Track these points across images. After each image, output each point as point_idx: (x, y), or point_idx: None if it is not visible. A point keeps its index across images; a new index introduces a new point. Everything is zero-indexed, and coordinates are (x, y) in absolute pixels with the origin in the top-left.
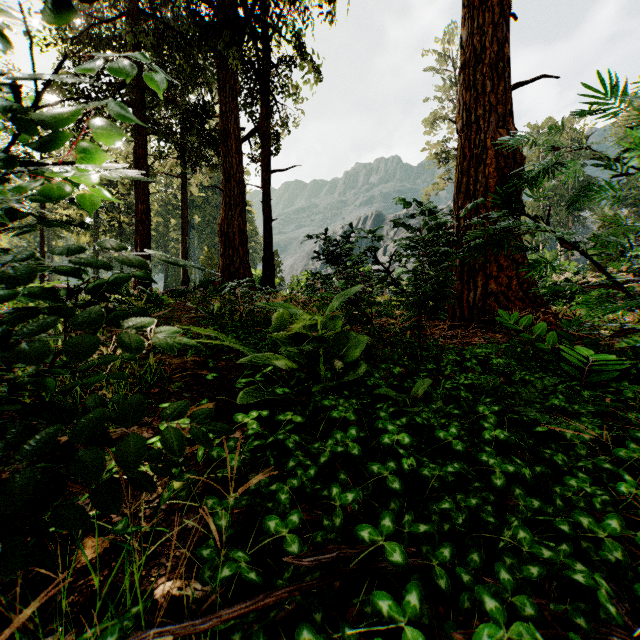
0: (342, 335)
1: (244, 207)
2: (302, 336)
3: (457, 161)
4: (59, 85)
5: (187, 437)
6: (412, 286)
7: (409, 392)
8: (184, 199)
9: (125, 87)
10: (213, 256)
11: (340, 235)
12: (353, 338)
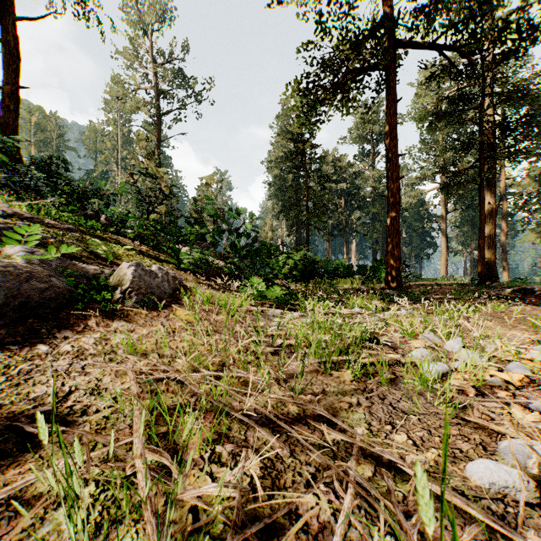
0: None
1: None
2: None
3: None
4: None
5: None
6: None
7: None
8: None
9: None
10: None
11: None
12: None
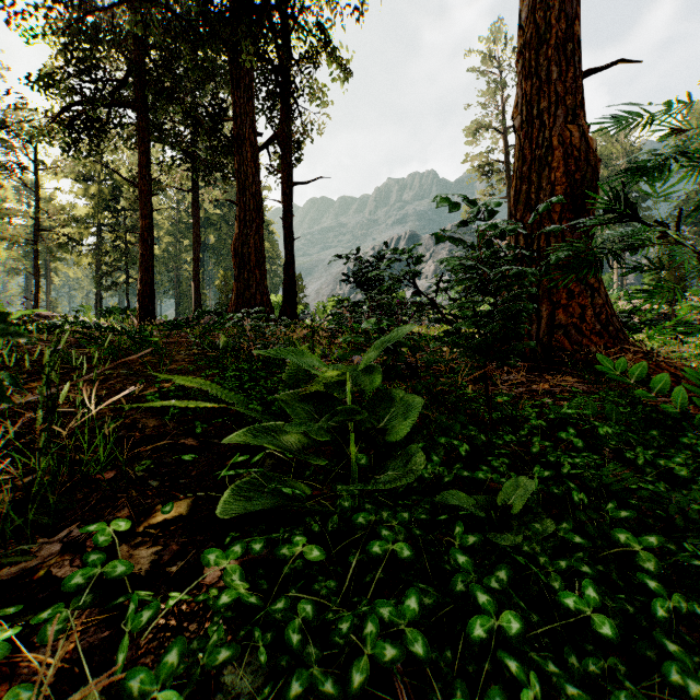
0: (382, 395)
1: (261, 224)
2: (323, 396)
3: (514, 165)
4: (44, 80)
5: (133, 574)
6: (455, 315)
7: (484, 485)
8: (196, 216)
9: (125, 86)
10: (229, 280)
11: (372, 256)
12: (398, 399)
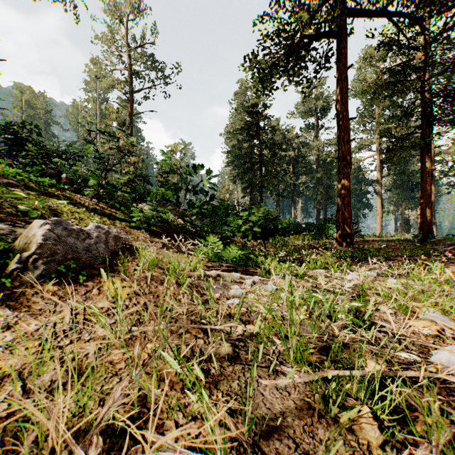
0: None
1: None
2: None
3: None
4: None
5: None
6: None
7: None
8: None
9: None
10: None
11: None
12: None
